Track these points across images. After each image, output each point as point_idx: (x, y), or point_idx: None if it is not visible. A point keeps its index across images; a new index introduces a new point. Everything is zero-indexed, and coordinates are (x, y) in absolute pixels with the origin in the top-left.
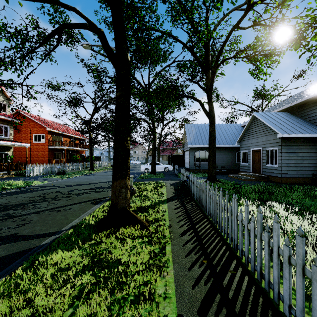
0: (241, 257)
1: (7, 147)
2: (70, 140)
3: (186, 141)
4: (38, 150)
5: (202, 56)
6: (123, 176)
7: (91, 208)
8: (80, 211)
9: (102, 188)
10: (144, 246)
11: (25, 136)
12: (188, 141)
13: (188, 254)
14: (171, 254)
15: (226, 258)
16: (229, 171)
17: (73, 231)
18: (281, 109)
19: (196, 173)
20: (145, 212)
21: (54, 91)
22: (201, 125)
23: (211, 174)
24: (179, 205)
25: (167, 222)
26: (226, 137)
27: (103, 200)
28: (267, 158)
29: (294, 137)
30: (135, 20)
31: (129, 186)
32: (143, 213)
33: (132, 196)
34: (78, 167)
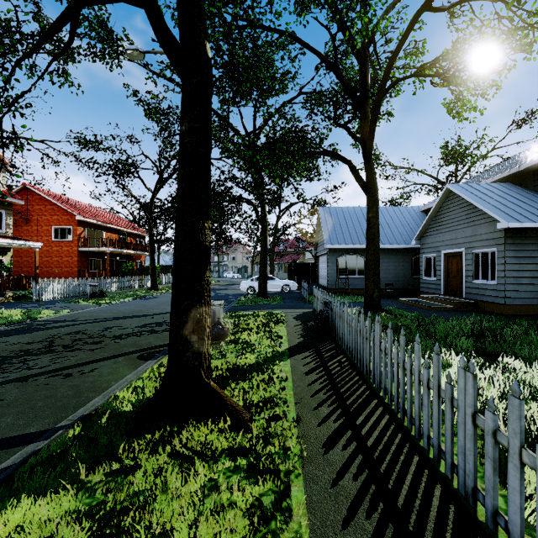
0: (494, 530)
1: (2, 248)
2: (117, 237)
3: (322, 238)
4: (60, 255)
5: (354, 78)
6: (195, 306)
7: (137, 368)
8: (112, 376)
9: (166, 324)
10: (236, 488)
11: (38, 231)
12: (326, 238)
13: (351, 515)
14: (306, 514)
15: (453, 534)
16: (399, 291)
17: (81, 429)
18: (498, 177)
19: (340, 296)
20: (244, 380)
21: (87, 150)
22: (349, 209)
23: (371, 297)
24: (314, 363)
25: (292, 408)
26: (393, 231)
27: (164, 350)
28: (475, 268)
29: (530, 228)
30: (227, 1)
31: (207, 328)
32: (241, 384)
33: (221, 343)
34: (129, 284)
